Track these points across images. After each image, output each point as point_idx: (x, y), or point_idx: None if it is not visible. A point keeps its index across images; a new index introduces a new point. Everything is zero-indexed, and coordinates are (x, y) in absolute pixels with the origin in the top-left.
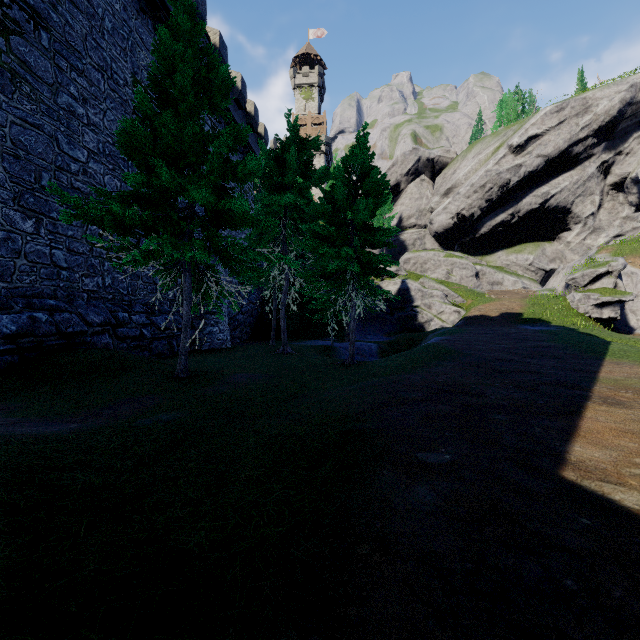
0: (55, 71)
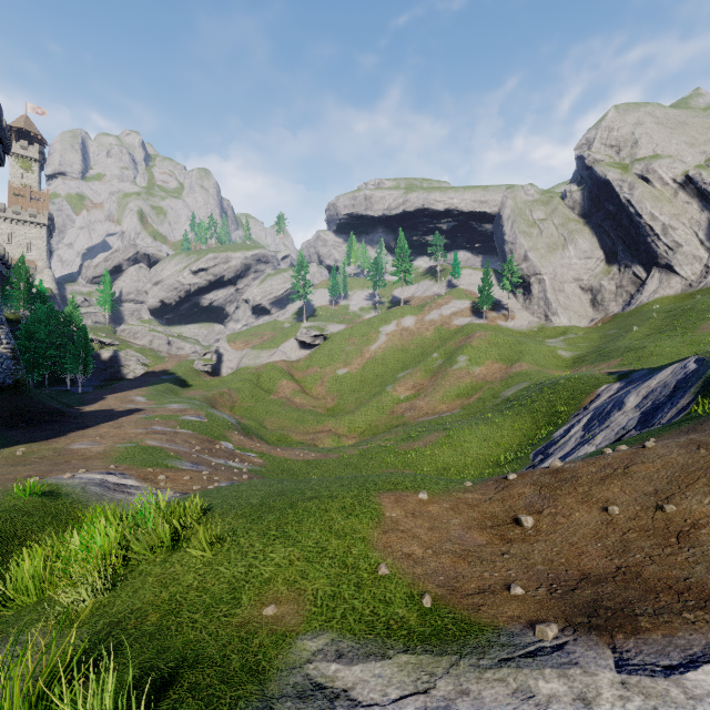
0: None
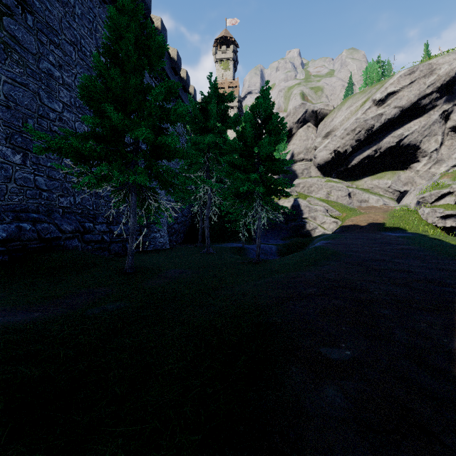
0: (38, 44)
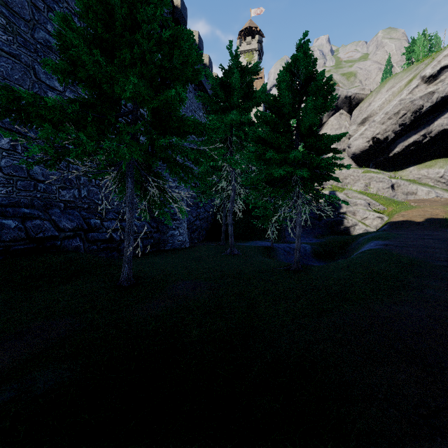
0: (32, 9)
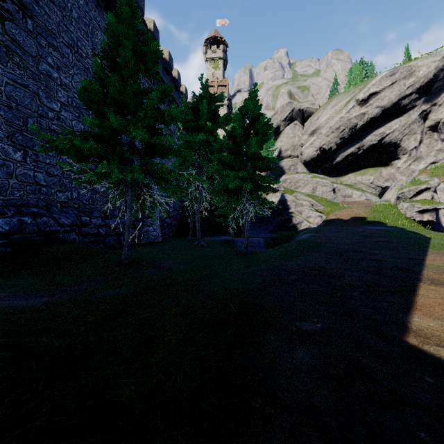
0: (37, 47)
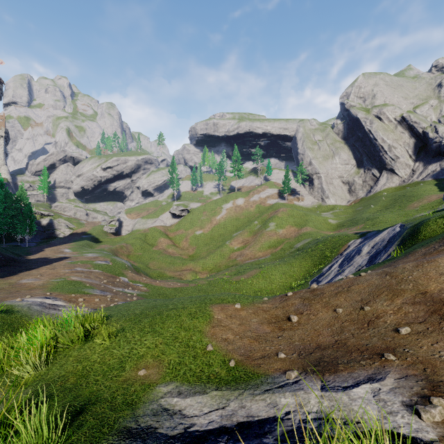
0: None
